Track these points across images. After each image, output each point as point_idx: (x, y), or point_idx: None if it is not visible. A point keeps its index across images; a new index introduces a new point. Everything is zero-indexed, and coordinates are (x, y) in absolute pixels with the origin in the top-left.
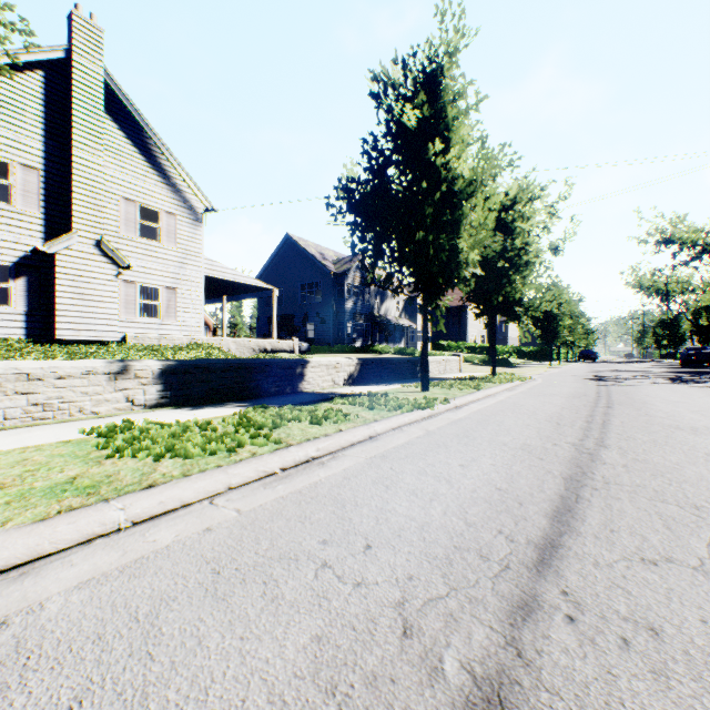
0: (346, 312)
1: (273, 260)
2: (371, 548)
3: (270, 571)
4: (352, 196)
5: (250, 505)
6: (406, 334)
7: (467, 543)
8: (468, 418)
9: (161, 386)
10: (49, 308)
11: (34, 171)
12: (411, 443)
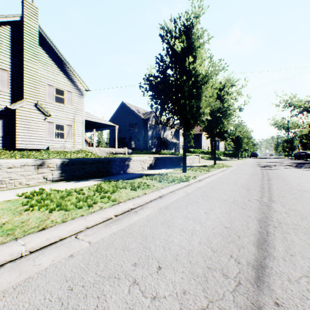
0: (148, 136)
1: (116, 113)
2: (161, 269)
3: (102, 288)
4: (151, 83)
5: (96, 238)
6: (175, 146)
7: (214, 264)
8: (205, 186)
9: (60, 171)
10: (13, 134)
11: (6, 71)
12: (179, 199)
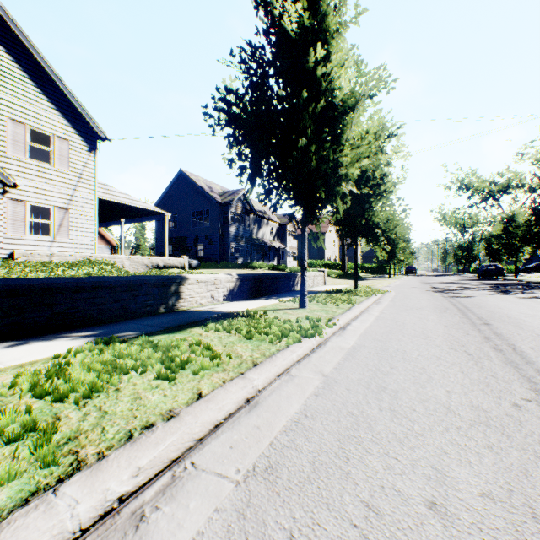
0: (230, 235)
1: (169, 191)
2: None
3: None
4: (230, 108)
5: None
6: (278, 254)
7: None
8: (363, 347)
9: None
10: None
11: None
12: (310, 412)
